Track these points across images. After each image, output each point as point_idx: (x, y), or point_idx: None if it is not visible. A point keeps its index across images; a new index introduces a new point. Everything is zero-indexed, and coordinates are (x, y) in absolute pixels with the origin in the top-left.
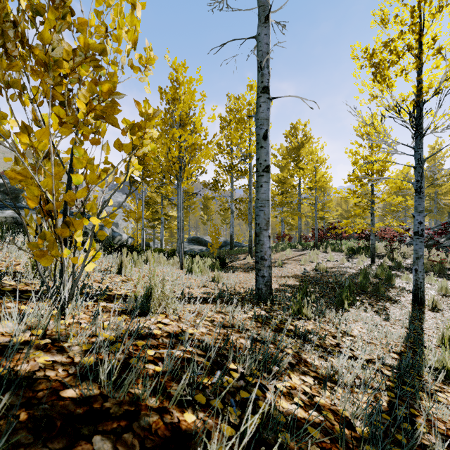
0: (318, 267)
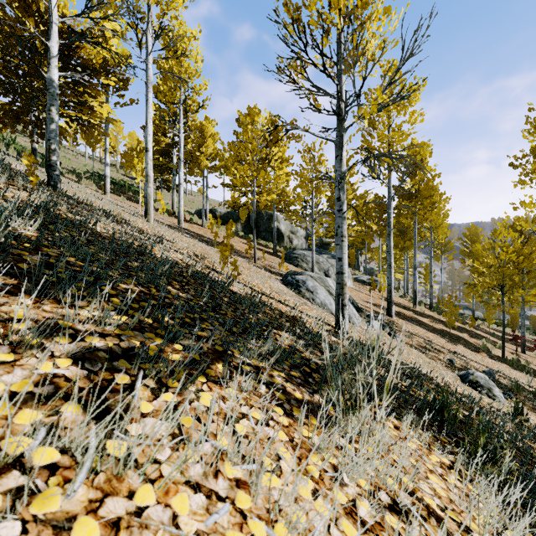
0: None
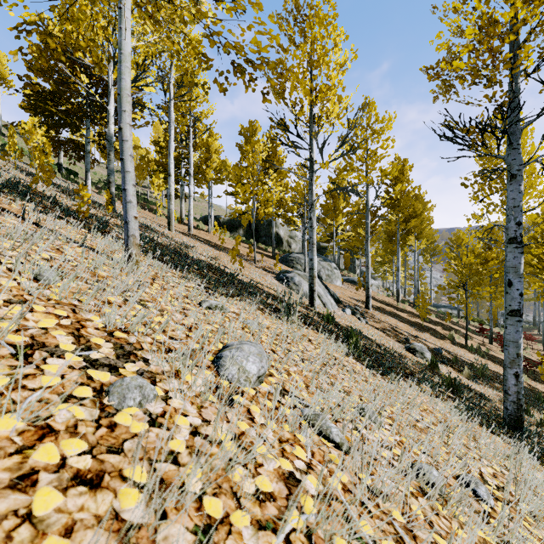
0: None
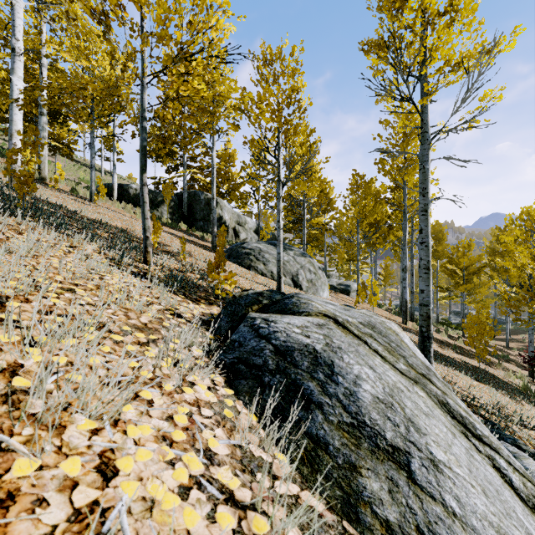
0: None
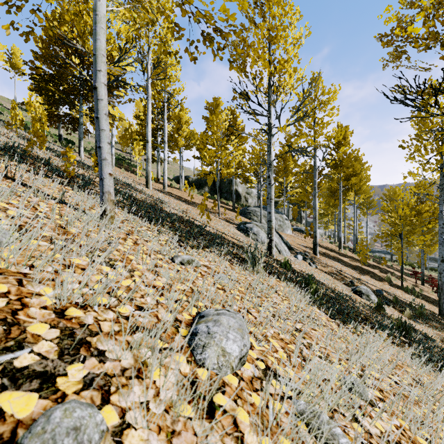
0: None
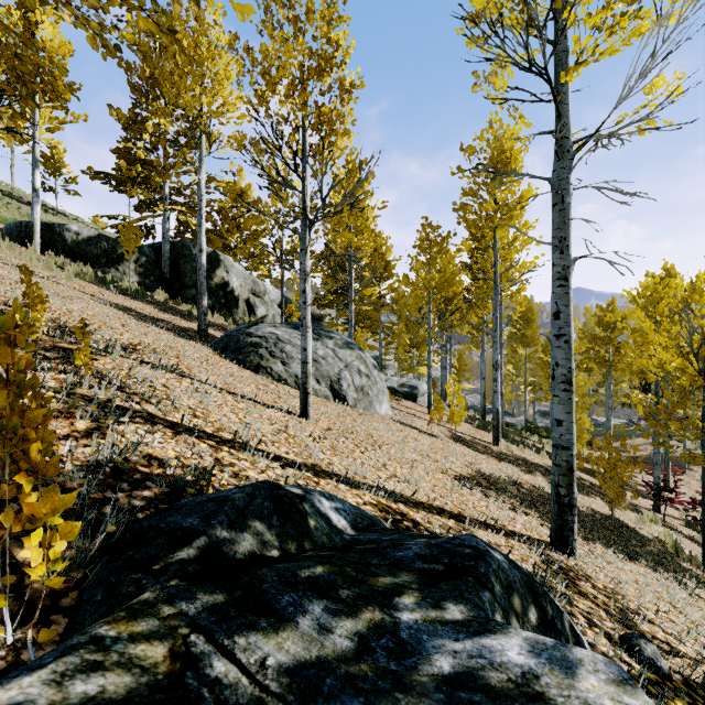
0: (650, 454)
